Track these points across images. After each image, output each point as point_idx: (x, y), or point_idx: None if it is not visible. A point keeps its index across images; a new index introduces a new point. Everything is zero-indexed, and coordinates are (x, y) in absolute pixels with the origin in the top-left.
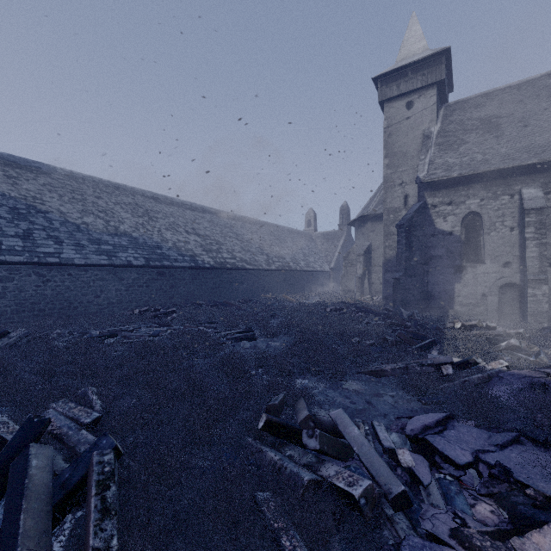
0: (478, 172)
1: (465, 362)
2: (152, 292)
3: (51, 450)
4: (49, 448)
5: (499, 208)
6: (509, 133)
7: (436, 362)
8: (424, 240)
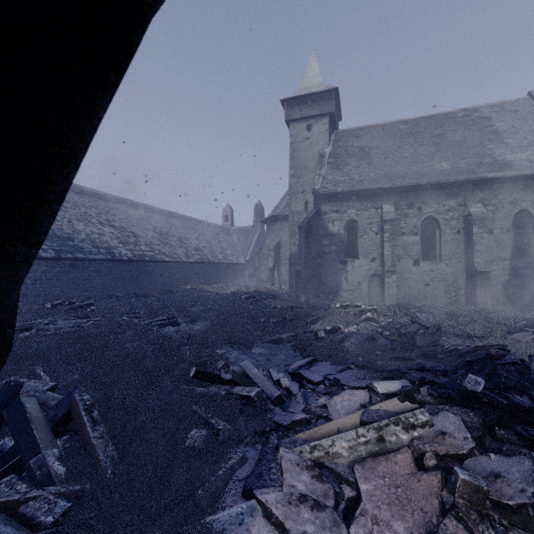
0: (355, 190)
1: (333, 328)
2: (64, 285)
3: (35, 400)
4: (34, 399)
5: (369, 218)
6: (376, 162)
7: (316, 329)
8: (319, 240)
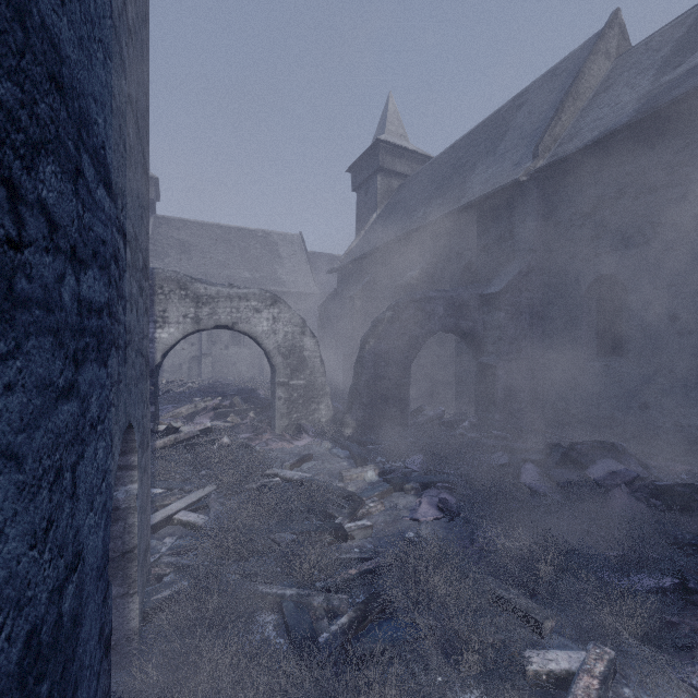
0: None
1: (167, 390)
2: None
3: None
4: None
5: None
6: (195, 259)
7: None
8: None
